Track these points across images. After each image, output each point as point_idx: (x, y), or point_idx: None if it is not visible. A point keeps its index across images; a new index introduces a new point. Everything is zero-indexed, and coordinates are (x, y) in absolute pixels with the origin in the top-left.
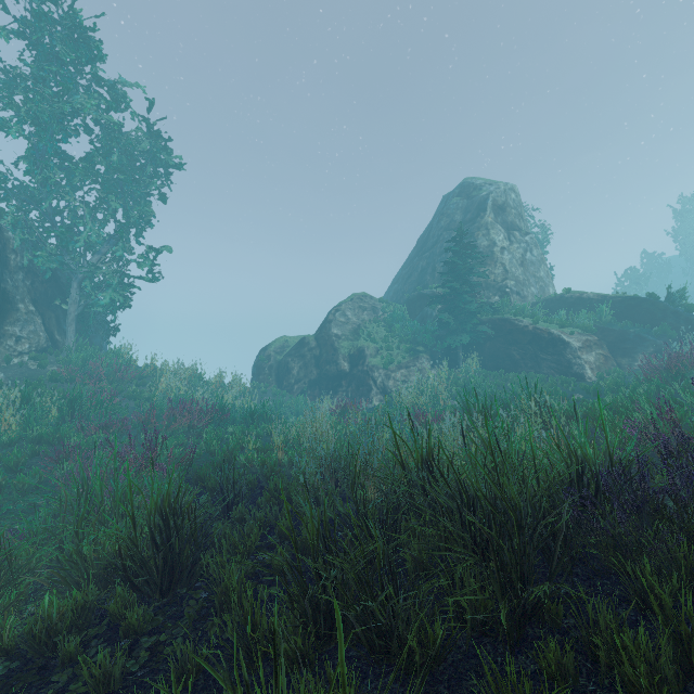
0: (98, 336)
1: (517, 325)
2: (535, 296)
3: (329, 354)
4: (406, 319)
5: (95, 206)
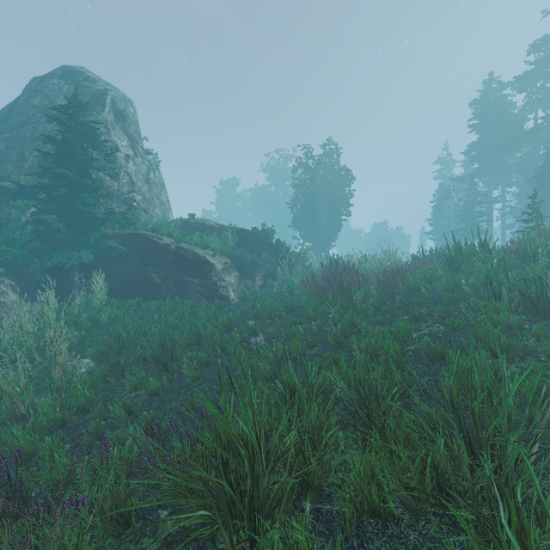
0: None
1: (157, 243)
2: (162, 217)
3: None
4: None
5: None
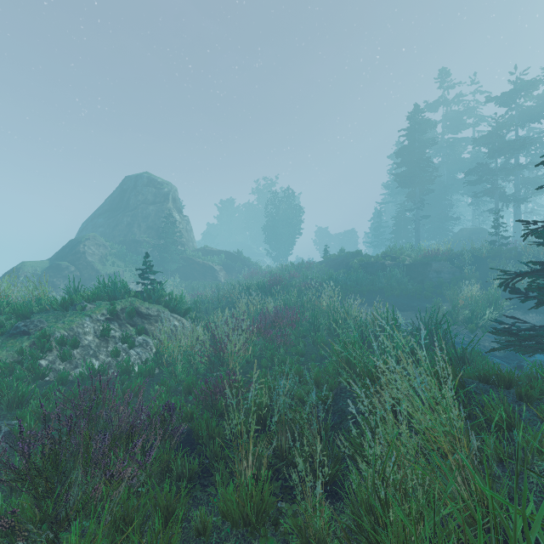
0: None
1: (196, 261)
2: (193, 247)
3: (91, 274)
4: (128, 254)
5: None
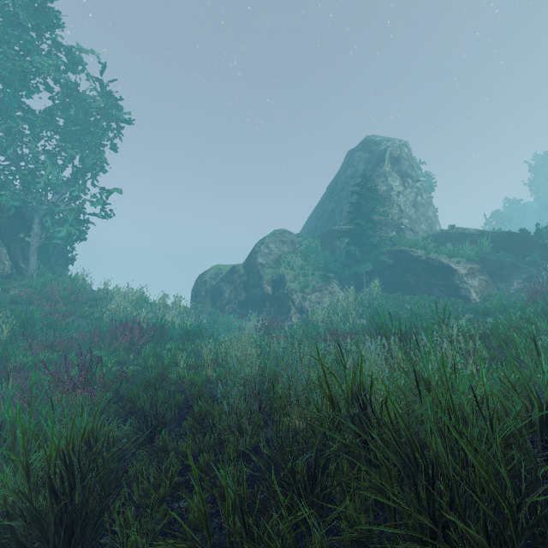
0: (60, 265)
1: (412, 256)
2: (425, 232)
3: (255, 279)
4: (318, 250)
5: (55, 153)
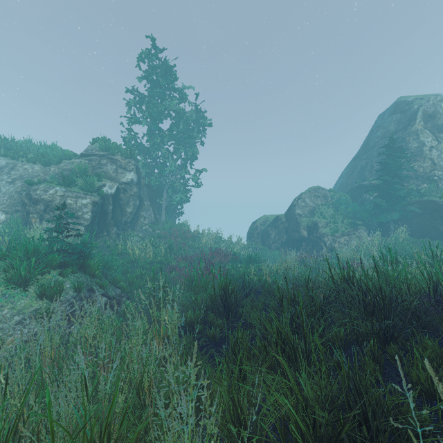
0: (172, 216)
1: (442, 205)
2: None
3: (294, 225)
4: (348, 202)
5: (173, 152)
